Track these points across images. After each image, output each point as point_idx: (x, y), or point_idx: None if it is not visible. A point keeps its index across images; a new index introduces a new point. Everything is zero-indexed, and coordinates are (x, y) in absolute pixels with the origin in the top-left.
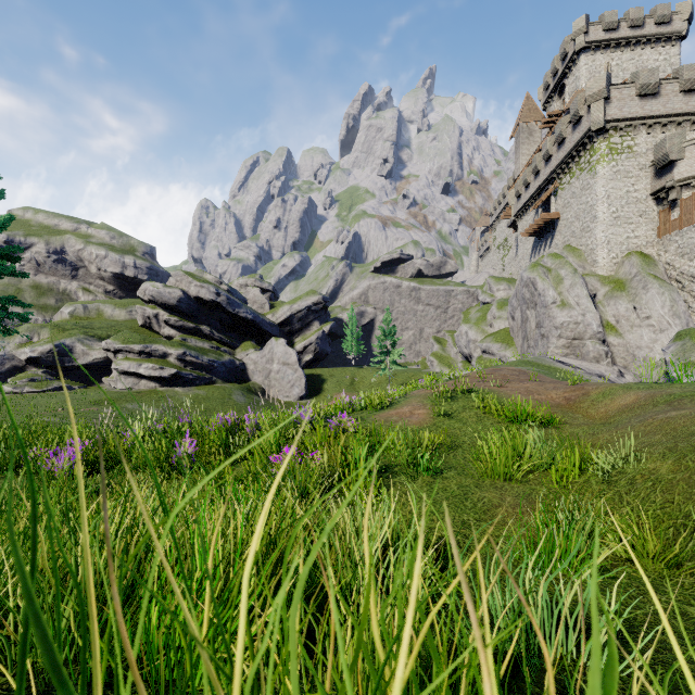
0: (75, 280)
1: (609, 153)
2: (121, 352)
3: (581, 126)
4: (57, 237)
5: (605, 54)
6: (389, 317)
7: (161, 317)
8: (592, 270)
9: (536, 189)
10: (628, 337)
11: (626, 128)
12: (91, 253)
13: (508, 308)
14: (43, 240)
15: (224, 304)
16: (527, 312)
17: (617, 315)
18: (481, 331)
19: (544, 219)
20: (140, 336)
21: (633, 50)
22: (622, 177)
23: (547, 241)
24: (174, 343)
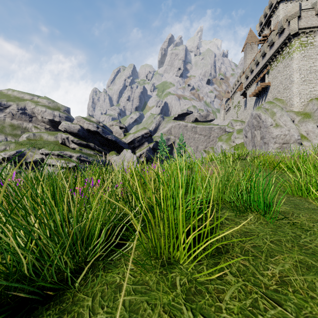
0: (31, 123)
1: (300, 46)
2: (48, 155)
3: (284, 34)
4: (22, 102)
5: (292, 3)
6: (182, 138)
7: (70, 139)
8: (290, 109)
9: (257, 72)
10: (314, 142)
11: (309, 33)
12: (38, 110)
13: (243, 132)
14: (15, 103)
15: (100, 132)
16: (255, 132)
17: (307, 130)
18: (228, 145)
19: (262, 86)
20: (58, 147)
21: (307, 0)
22: (307, 59)
23: (263, 98)
24: (75, 151)
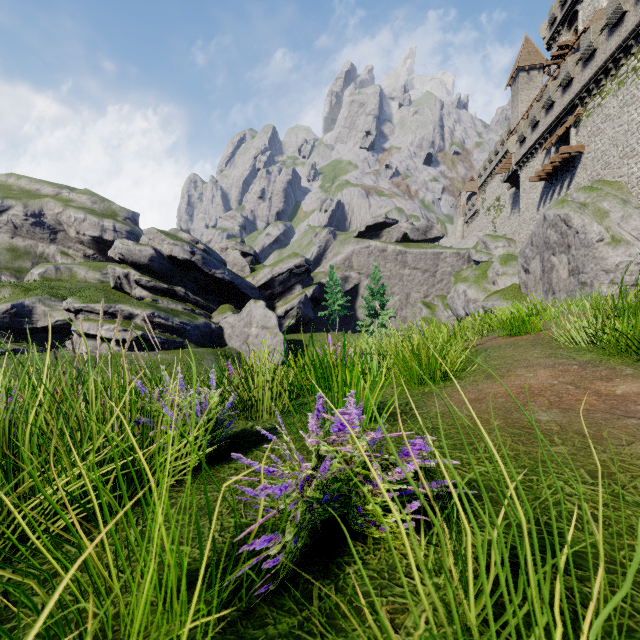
0: (54, 244)
1: None
2: (81, 312)
3: (624, 25)
4: (35, 200)
5: None
6: (377, 275)
7: (132, 277)
8: None
9: (549, 125)
10: None
11: None
12: (70, 216)
13: (519, 260)
14: (21, 203)
15: (199, 264)
16: (552, 259)
17: None
18: (483, 290)
19: (562, 156)
20: (104, 295)
21: None
22: None
23: (564, 183)
24: (142, 304)
